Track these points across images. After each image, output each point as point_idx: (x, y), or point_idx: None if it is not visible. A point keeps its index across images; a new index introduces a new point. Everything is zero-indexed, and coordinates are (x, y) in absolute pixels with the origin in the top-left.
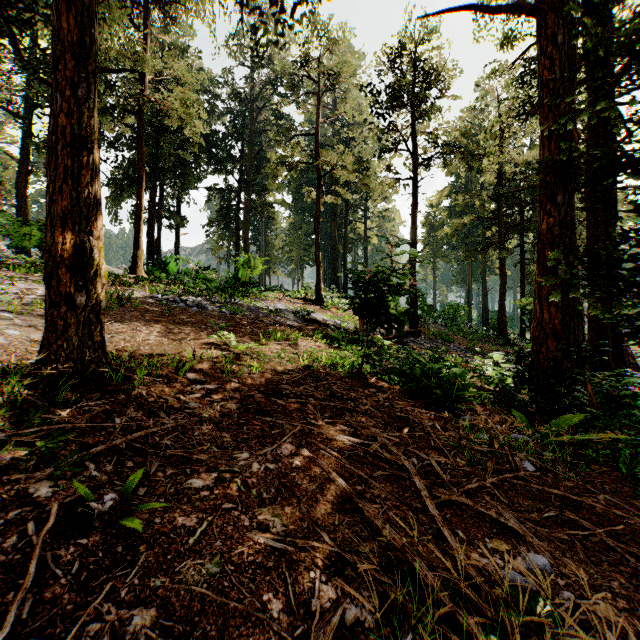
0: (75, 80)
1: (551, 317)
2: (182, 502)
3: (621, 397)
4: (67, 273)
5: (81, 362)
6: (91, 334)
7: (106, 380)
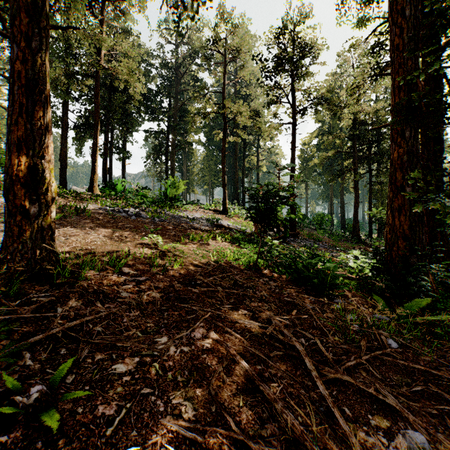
0: (30, 35)
1: (401, 224)
2: (105, 389)
3: None
4: (23, 189)
5: (35, 260)
6: (43, 238)
7: (55, 275)
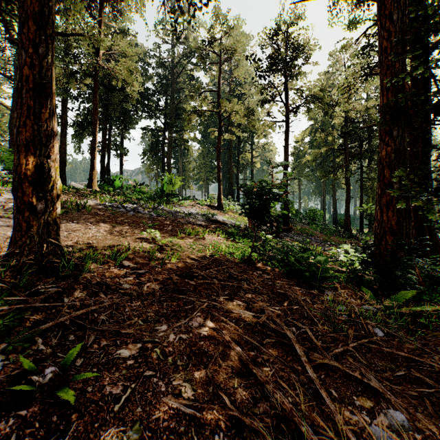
0: (37, 41)
1: (389, 219)
2: (111, 371)
3: (439, 277)
4: (30, 187)
5: (41, 254)
6: (49, 233)
7: (60, 267)
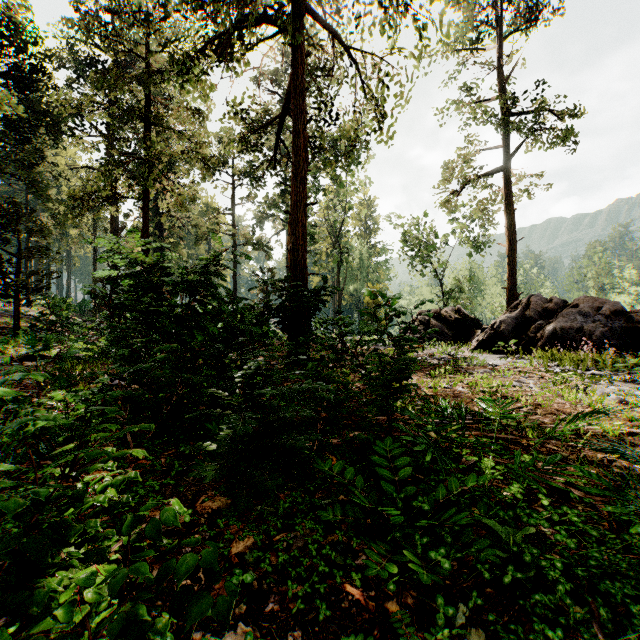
0: None
1: None
2: None
3: None
4: None
5: None
6: None
7: None
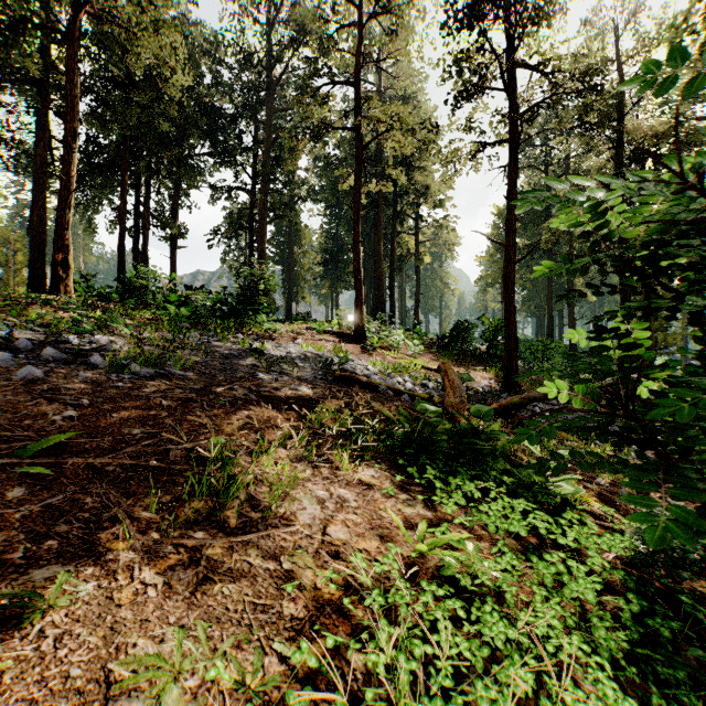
0: None
1: None
2: None
3: None
4: None
5: None
6: None
7: None
